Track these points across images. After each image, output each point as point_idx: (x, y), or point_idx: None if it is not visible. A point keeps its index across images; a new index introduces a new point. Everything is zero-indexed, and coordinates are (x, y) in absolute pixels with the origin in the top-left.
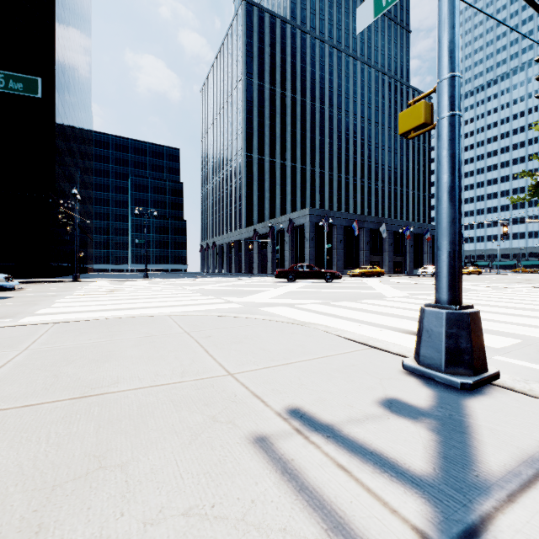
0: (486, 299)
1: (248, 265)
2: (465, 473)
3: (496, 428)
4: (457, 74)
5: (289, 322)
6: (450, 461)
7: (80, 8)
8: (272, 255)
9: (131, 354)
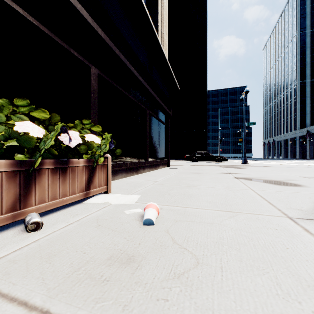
0: None
1: (301, 153)
2: None
3: None
4: None
5: None
6: None
7: None
8: None
9: None
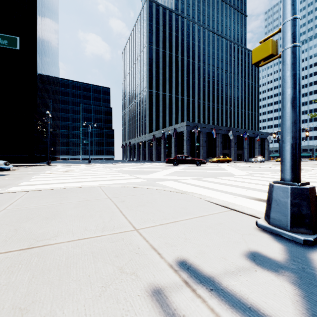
0: None
1: (150, 156)
2: None
3: None
4: (298, 16)
5: (175, 192)
6: None
7: (52, 6)
8: (164, 150)
9: (71, 214)
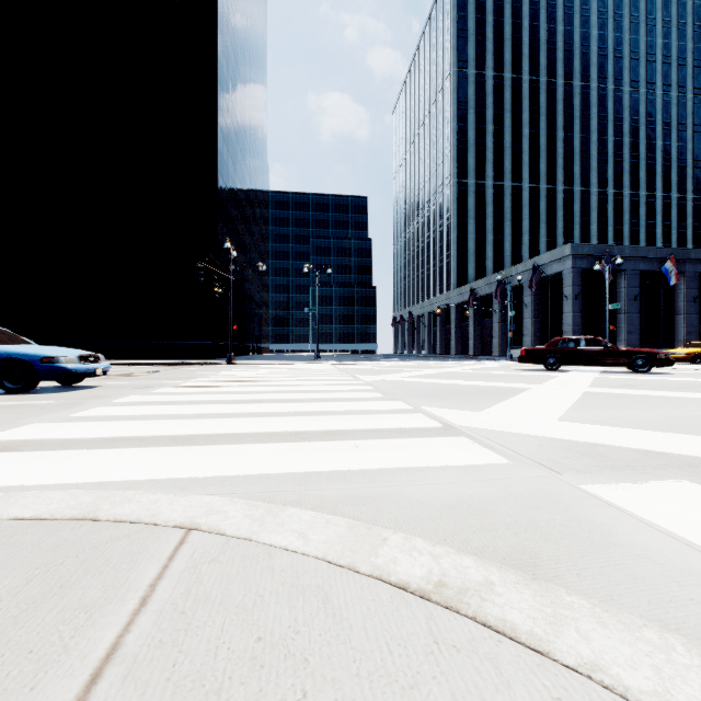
0: None
1: (461, 343)
2: None
3: None
4: None
5: None
6: None
7: (252, 39)
8: (500, 327)
9: None
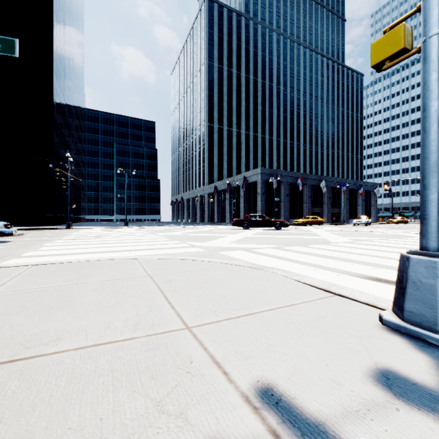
0: None
1: (210, 216)
2: None
3: None
4: None
5: (247, 266)
6: None
7: (74, 9)
8: (229, 207)
9: (89, 300)
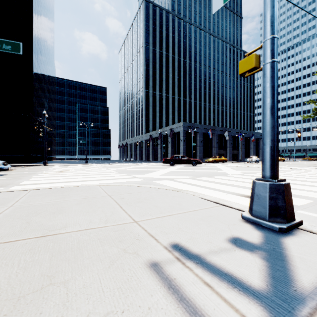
0: (288, 176)
1: (147, 156)
2: (287, 288)
3: (304, 257)
4: (276, 36)
5: (171, 190)
6: (277, 279)
7: (48, 5)
8: (160, 150)
9: (75, 209)
